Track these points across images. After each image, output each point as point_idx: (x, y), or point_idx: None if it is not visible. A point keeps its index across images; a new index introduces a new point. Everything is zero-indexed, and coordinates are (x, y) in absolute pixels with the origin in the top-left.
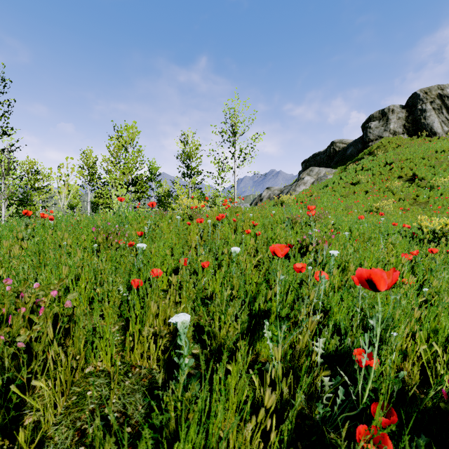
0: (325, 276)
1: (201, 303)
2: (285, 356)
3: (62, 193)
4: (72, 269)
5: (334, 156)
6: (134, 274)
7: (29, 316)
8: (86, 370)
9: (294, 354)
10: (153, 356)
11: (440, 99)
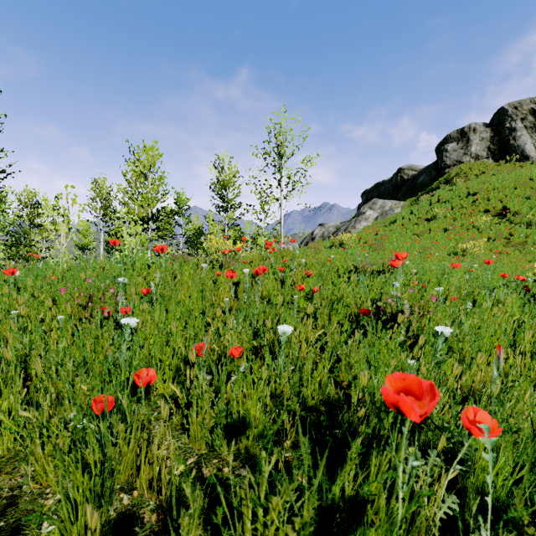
0: (485, 420)
1: (226, 425)
2: None
3: (60, 231)
4: None
5: (402, 185)
6: (98, 386)
7: None
8: None
9: None
10: None
11: (533, 115)
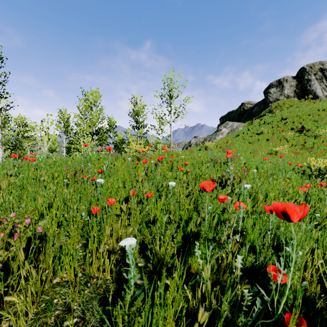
0: (243, 206)
1: (146, 225)
2: (212, 270)
3: (43, 140)
4: (46, 200)
5: (244, 113)
6: (94, 203)
7: (7, 240)
8: (54, 280)
9: (219, 269)
10: (108, 270)
11: (321, 71)
